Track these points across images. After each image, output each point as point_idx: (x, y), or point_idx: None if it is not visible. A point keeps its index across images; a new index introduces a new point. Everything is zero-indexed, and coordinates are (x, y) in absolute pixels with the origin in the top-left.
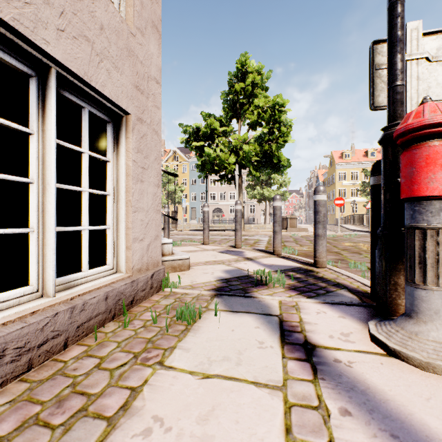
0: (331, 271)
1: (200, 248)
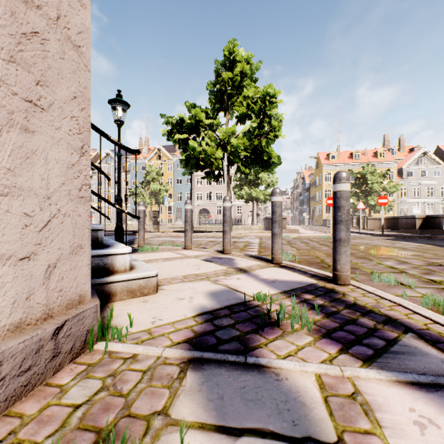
0: (361, 290)
1: (180, 255)
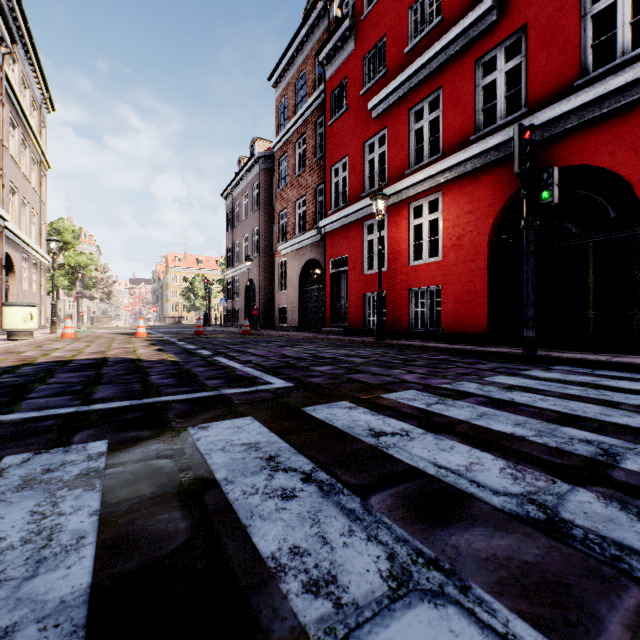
0: None
1: None
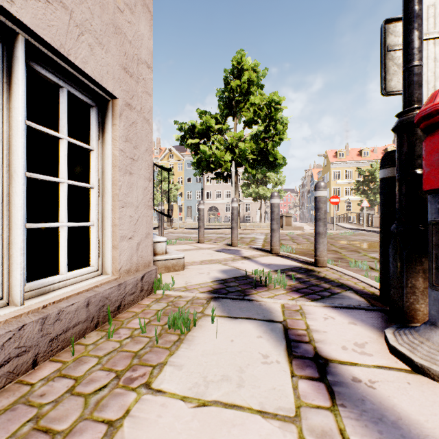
0: (333, 270)
1: (195, 247)
